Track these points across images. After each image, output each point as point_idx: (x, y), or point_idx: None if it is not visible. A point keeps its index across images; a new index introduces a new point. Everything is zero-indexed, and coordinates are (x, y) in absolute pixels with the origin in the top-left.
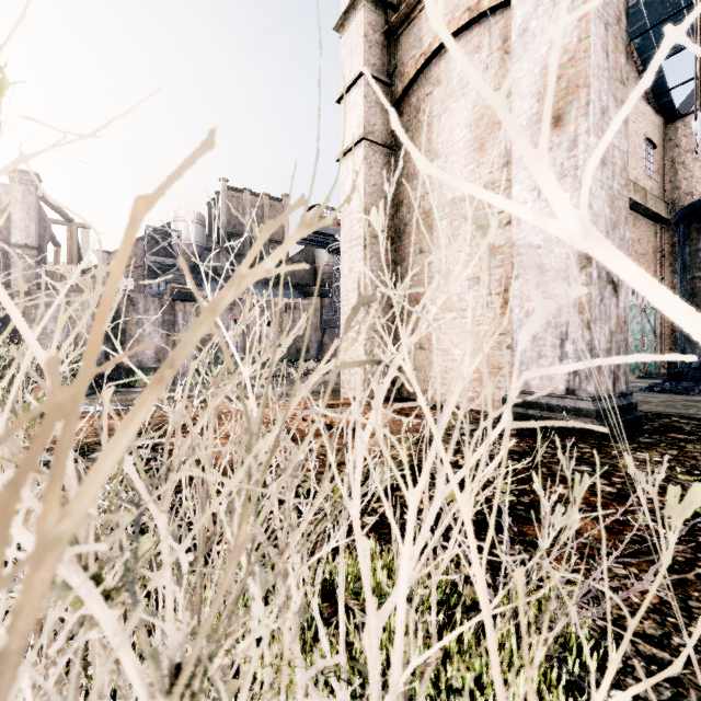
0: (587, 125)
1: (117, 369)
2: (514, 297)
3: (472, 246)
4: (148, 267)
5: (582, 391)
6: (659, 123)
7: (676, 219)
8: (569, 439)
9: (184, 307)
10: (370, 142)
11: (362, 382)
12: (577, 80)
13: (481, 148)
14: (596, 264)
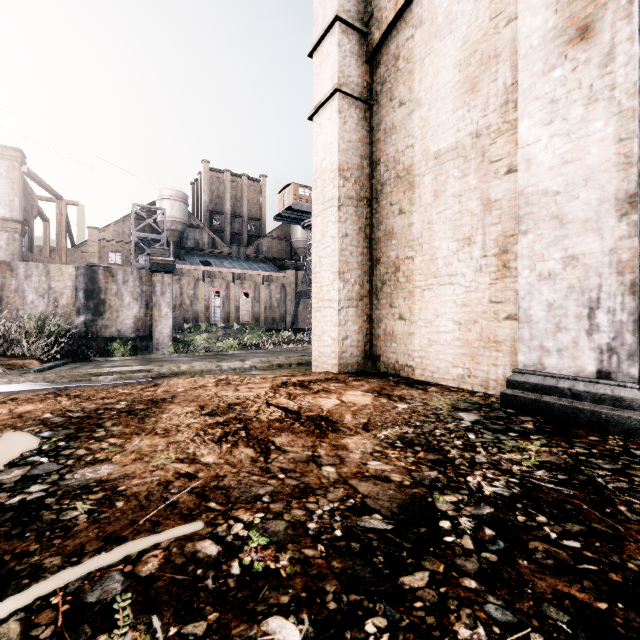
0: (630, 29)
1: (97, 338)
2: (521, 257)
3: (462, 203)
4: (135, 243)
5: (622, 375)
6: None
7: None
8: (612, 440)
9: (162, 278)
10: (345, 95)
11: (335, 356)
12: None
13: (473, 89)
14: None
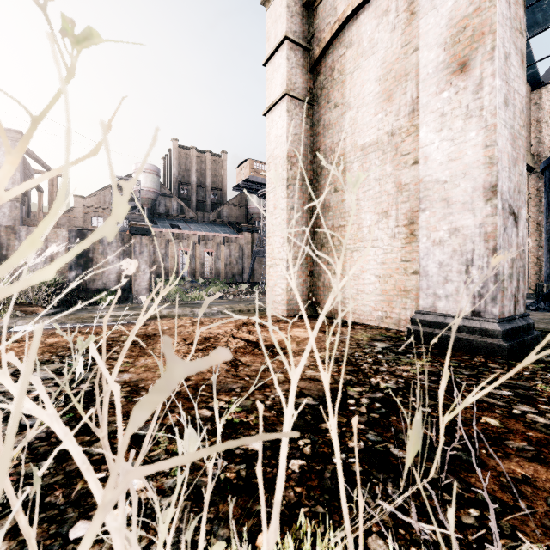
0: (492, 68)
1: (86, 290)
2: (421, 228)
3: (381, 185)
4: None
5: (487, 313)
6: (527, 89)
7: (542, 167)
8: (477, 358)
9: (140, 240)
10: (292, 98)
11: (284, 302)
12: (483, 28)
13: (389, 99)
14: (500, 196)
